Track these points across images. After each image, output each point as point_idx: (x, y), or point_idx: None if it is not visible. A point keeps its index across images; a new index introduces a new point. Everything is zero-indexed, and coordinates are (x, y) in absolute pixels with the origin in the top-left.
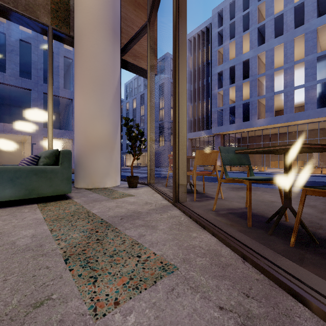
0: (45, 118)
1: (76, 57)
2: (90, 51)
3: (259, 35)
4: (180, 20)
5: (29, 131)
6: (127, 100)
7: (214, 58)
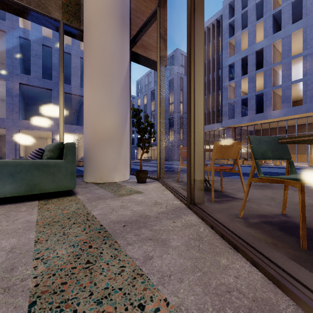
0: (64, 115)
1: (85, 48)
2: (98, 40)
3: (274, 23)
4: None
5: (50, 127)
6: (138, 97)
7: (225, 50)
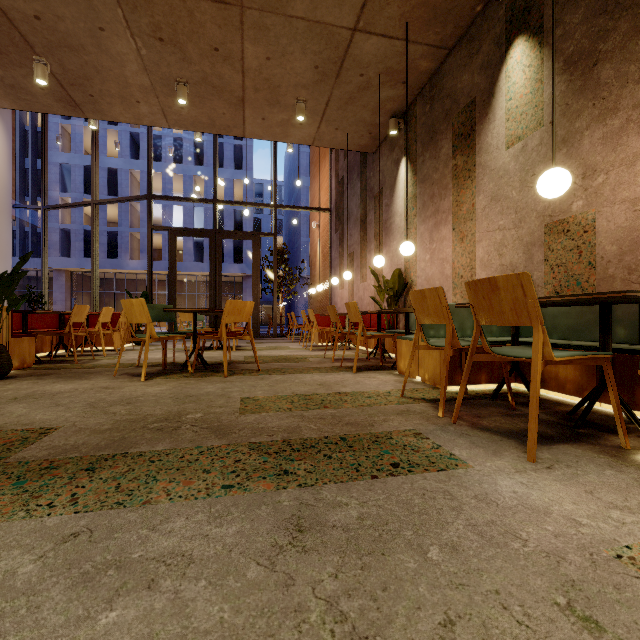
0: None
1: None
2: None
3: (133, 143)
4: (96, 258)
5: None
6: None
7: (53, 135)
